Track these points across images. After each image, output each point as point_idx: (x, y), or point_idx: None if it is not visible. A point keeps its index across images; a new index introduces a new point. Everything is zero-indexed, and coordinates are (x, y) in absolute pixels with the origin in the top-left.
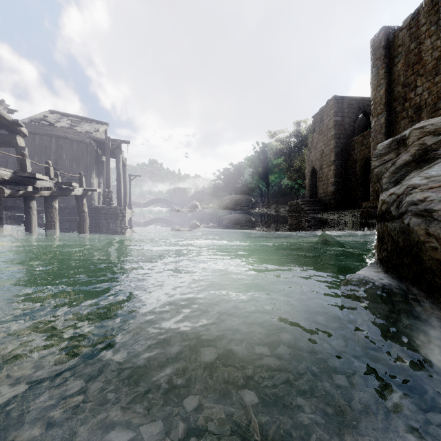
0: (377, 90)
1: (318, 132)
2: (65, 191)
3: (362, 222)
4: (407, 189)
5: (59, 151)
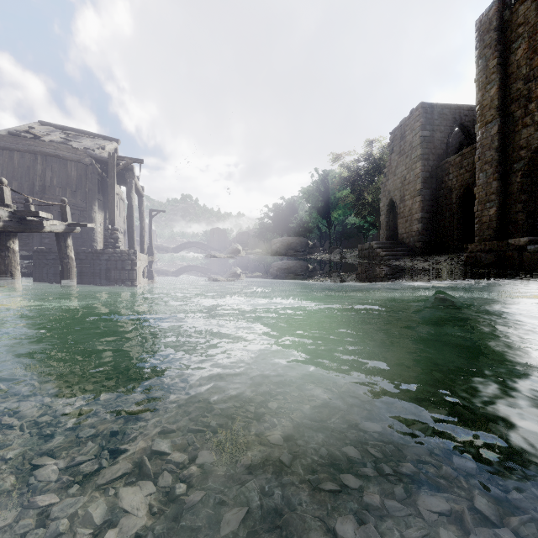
0: (486, 89)
1: (398, 153)
2: (31, 226)
3: (471, 273)
4: None
5: (47, 174)
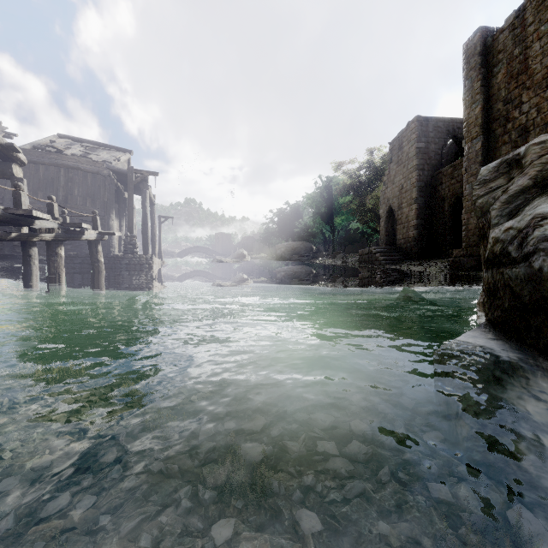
0: (472, 108)
1: (396, 162)
2: (73, 235)
3: (453, 275)
4: (534, 219)
5: (69, 185)
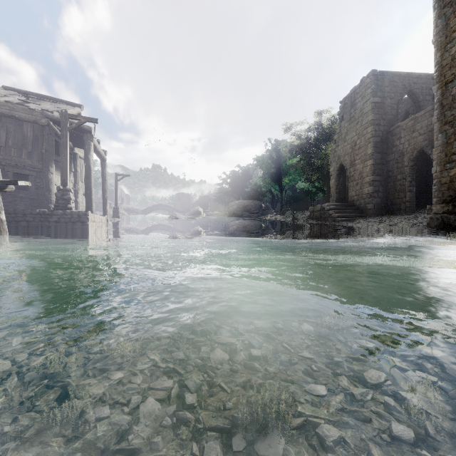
0: (446, 49)
1: (348, 120)
2: None
3: (442, 235)
4: None
5: (2, 134)
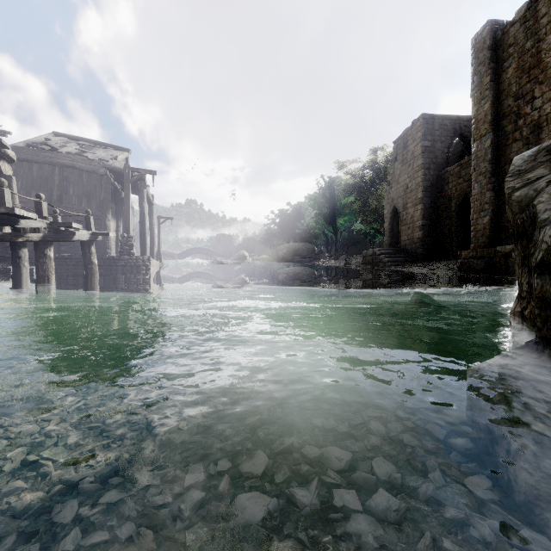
0: (481, 104)
1: (401, 162)
2: (63, 235)
3: (463, 278)
4: None
5: (64, 184)
